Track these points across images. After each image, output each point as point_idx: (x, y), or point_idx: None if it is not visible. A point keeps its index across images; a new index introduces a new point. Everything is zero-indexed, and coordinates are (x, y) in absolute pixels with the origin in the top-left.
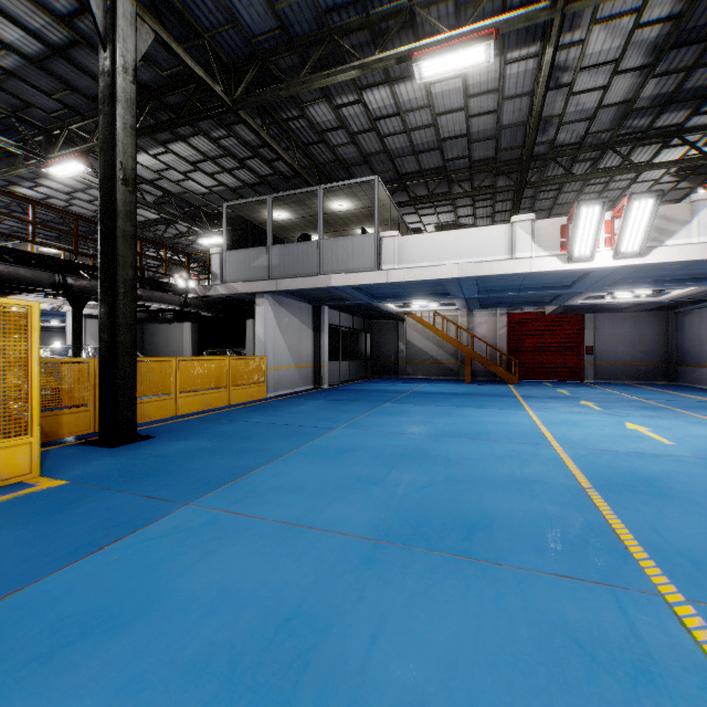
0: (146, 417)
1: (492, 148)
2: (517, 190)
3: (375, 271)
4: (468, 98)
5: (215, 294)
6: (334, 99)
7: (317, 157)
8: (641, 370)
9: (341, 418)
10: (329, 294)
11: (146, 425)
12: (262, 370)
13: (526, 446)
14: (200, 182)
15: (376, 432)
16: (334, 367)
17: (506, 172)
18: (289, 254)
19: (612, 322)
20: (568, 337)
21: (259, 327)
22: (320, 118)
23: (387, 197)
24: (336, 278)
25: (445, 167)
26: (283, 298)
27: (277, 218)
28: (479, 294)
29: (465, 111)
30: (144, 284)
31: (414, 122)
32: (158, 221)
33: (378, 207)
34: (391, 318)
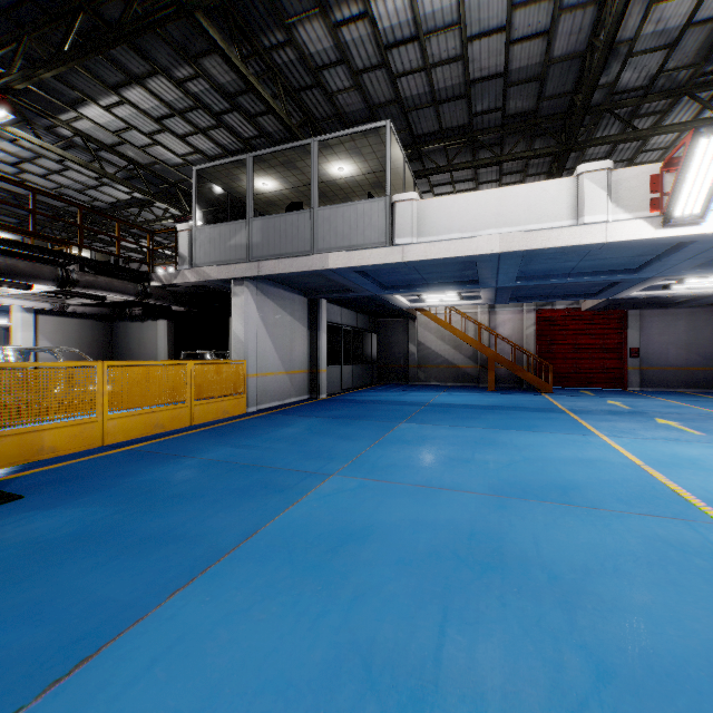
0: (48, 451)
1: (533, 96)
2: (558, 156)
3: (385, 246)
4: (514, 10)
5: (183, 281)
6: (331, 13)
7: (312, 110)
8: (696, 376)
9: (340, 450)
10: (327, 282)
11: (38, 467)
12: (240, 378)
13: (673, 526)
14: (171, 149)
15: (394, 484)
16: (334, 372)
17: (548, 130)
18: (275, 228)
19: (661, 319)
20: (608, 337)
21: (236, 323)
22: (314, 47)
23: (400, 155)
24: (334, 258)
25: (471, 125)
26: (269, 288)
27: (263, 188)
28: (517, 281)
29: (507, 32)
30: (86, 266)
31: (437, 52)
32: (131, 203)
33: (390, 161)
34: (400, 316)
